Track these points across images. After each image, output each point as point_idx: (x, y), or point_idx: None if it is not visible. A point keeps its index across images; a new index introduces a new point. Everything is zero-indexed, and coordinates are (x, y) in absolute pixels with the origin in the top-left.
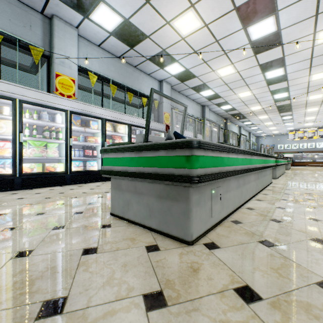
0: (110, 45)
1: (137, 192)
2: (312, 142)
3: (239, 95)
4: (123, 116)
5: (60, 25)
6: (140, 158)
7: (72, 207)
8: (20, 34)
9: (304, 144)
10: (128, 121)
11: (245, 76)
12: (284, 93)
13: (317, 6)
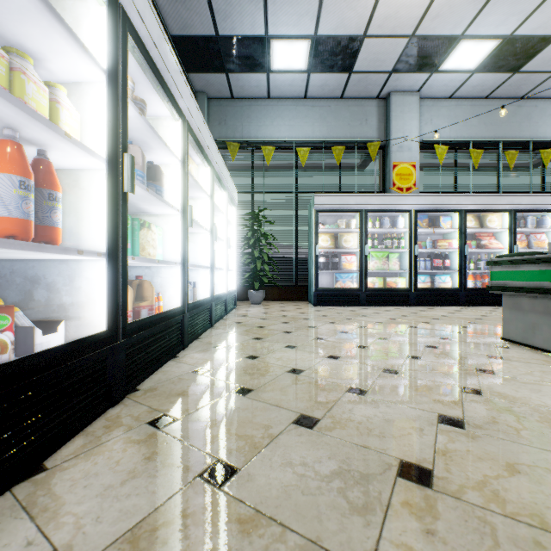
0: (469, 88)
1: (549, 312)
2: None
3: None
4: (498, 199)
5: (398, 100)
6: None
7: (442, 326)
8: (357, 134)
9: None
10: (509, 205)
11: None
12: None
13: None
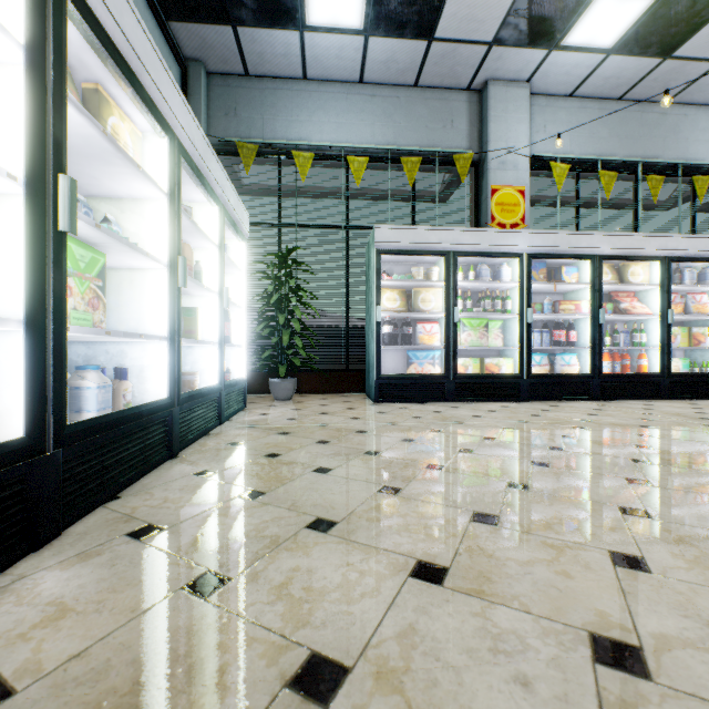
0: (600, 81)
1: None
2: None
3: None
4: (647, 241)
5: (498, 93)
6: None
7: (605, 446)
8: (438, 142)
9: None
10: (661, 250)
11: None
12: None
13: None
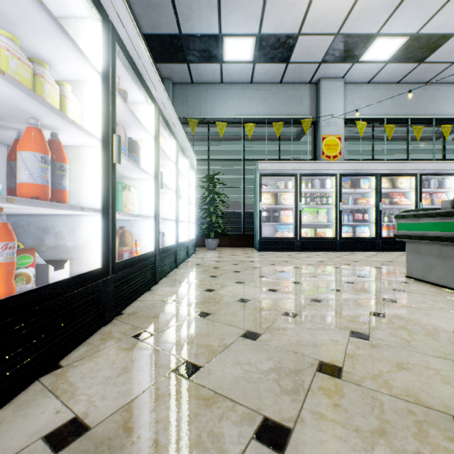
0: (384, 75)
1: (442, 255)
2: None
3: None
4: (407, 165)
5: (326, 85)
6: (446, 223)
7: (360, 267)
8: (293, 112)
9: None
10: (416, 170)
11: None
12: None
13: None
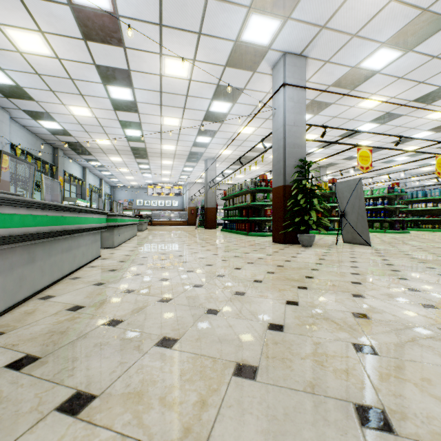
0: None
1: None
2: (169, 199)
3: (71, 109)
4: None
5: None
6: None
7: None
8: None
9: (163, 201)
10: None
11: (74, 75)
12: (138, 131)
13: (160, 11)
